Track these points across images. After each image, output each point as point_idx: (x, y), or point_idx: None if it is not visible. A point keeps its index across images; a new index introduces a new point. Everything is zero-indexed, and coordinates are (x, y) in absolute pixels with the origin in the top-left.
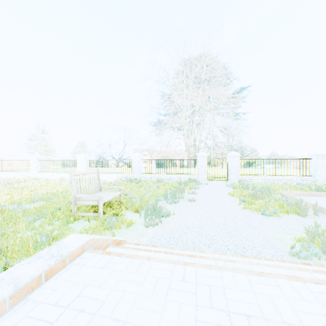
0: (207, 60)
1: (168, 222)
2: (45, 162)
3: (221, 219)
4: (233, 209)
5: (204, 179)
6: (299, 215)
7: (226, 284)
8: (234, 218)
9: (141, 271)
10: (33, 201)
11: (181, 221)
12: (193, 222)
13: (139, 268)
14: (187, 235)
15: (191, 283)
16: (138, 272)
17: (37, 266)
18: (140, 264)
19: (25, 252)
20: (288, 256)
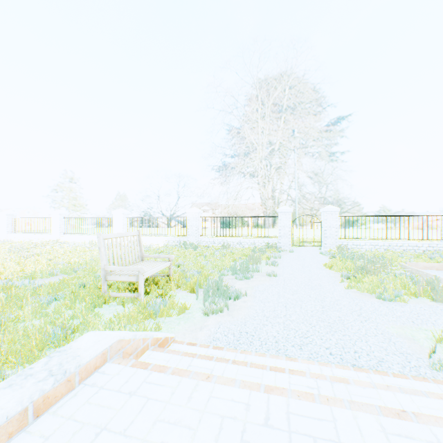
0: (291, 80)
1: (238, 308)
2: (71, 221)
3: (317, 304)
4: (333, 289)
5: (287, 244)
6: (435, 299)
7: (343, 435)
8: (335, 304)
9: (194, 402)
10: (51, 274)
11: (257, 306)
12: (275, 309)
13: (192, 397)
14: (267, 328)
15: (281, 431)
16: (190, 405)
17: (20, 394)
18: (194, 388)
19: (27, 353)
20: (428, 369)
